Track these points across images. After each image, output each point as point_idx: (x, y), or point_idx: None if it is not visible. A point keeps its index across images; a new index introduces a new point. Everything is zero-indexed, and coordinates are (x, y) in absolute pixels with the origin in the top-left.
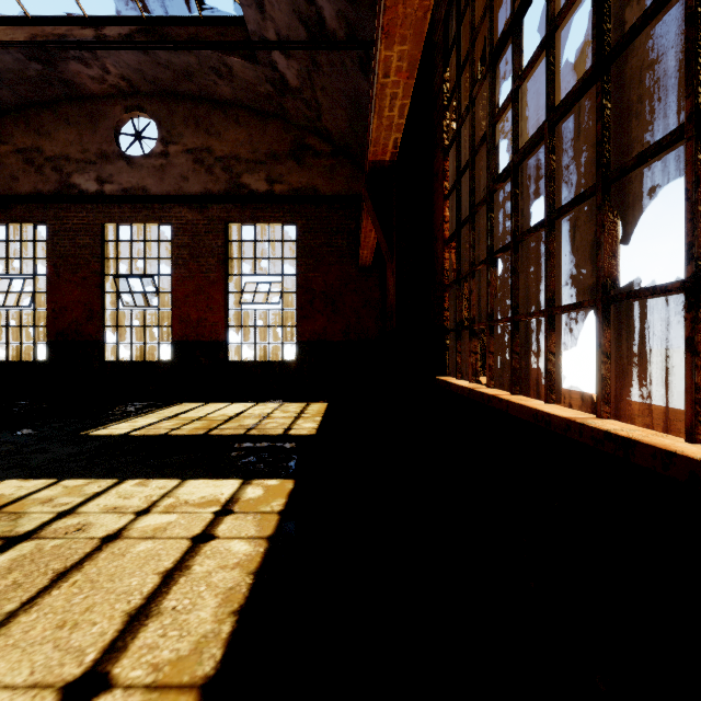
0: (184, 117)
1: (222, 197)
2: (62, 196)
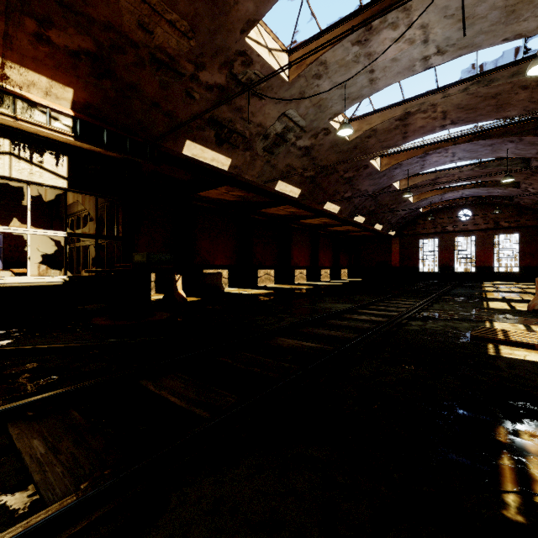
0: (479, 209)
1: (493, 229)
2: (443, 232)
